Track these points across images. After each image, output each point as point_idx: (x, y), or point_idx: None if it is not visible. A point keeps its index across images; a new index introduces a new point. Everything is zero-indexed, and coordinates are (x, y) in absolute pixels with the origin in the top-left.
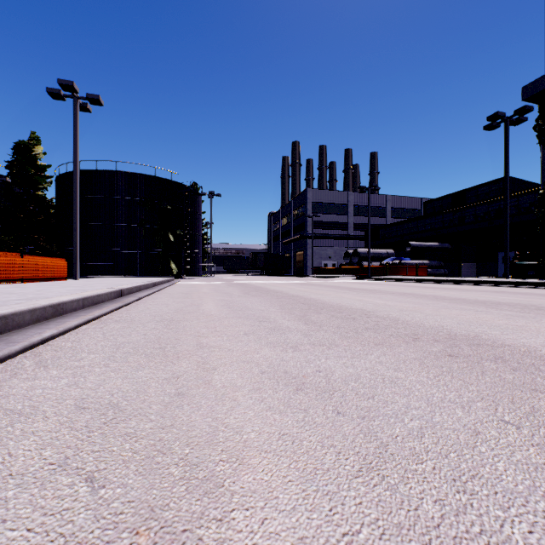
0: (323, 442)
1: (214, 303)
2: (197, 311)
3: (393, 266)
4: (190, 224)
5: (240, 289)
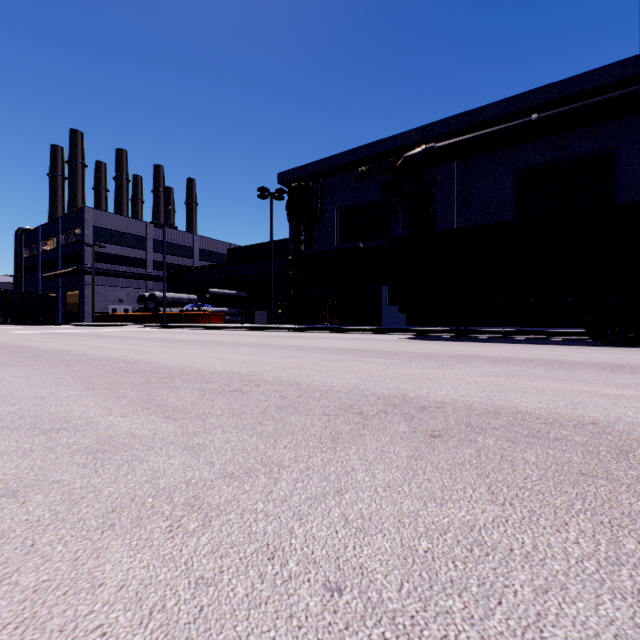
0: None
1: None
2: None
3: (191, 313)
4: None
5: None
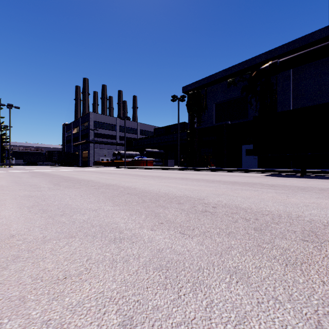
0: (28, 202)
1: (6, 181)
2: None
3: (137, 161)
4: None
5: (31, 174)
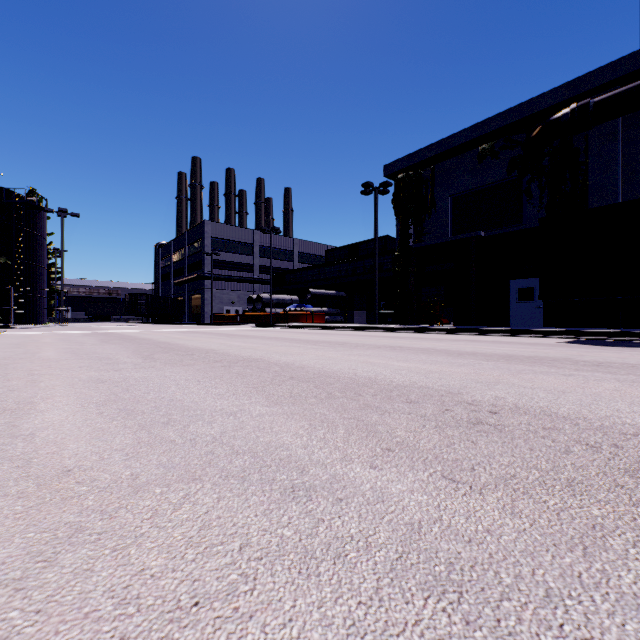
0: (98, 392)
1: (56, 351)
2: (31, 357)
3: (294, 313)
4: (25, 250)
5: (100, 338)
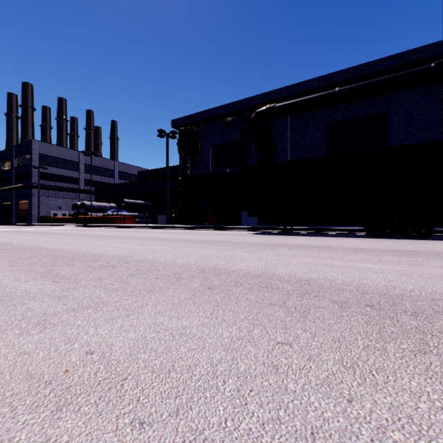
0: None
1: None
2: None
3: (111, 216)
4: None
5: None
